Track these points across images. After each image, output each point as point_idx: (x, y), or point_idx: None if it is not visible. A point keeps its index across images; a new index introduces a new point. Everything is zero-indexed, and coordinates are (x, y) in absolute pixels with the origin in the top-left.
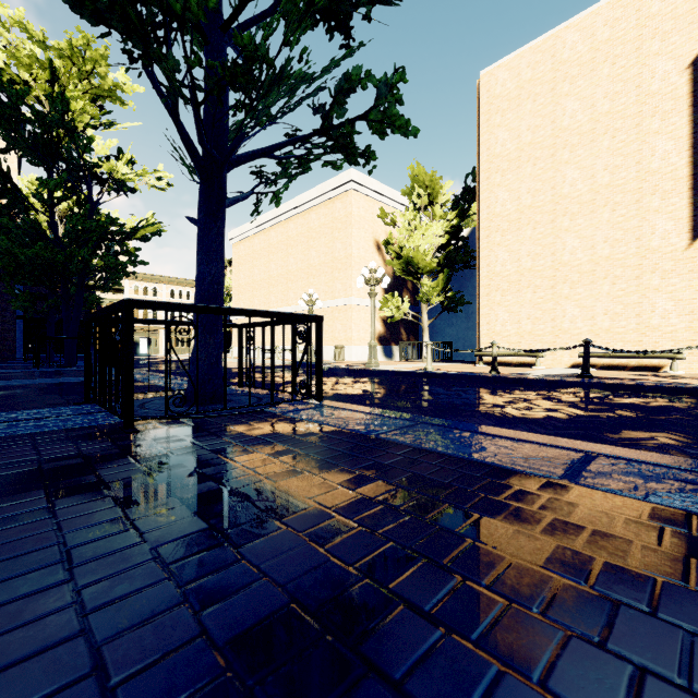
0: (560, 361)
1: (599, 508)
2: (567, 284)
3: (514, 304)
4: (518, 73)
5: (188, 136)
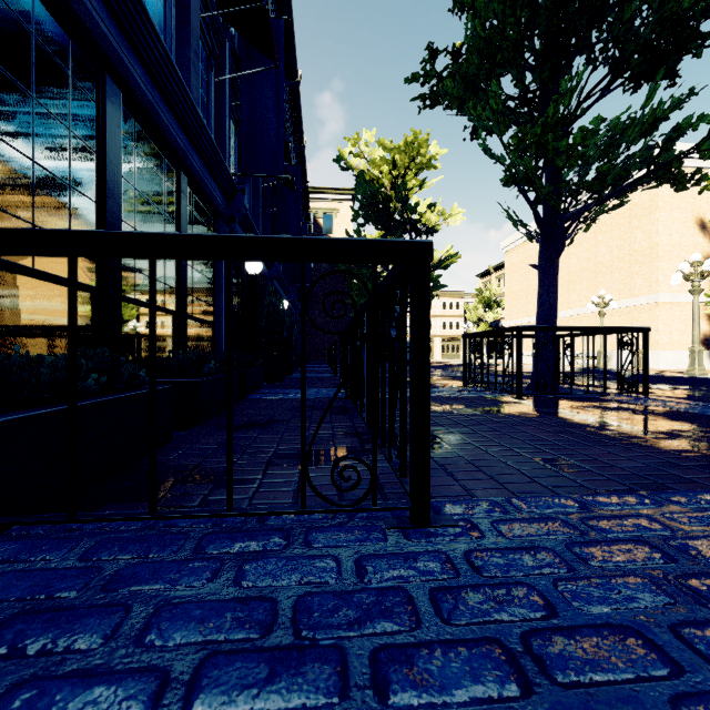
0: None
1: None
2: None
3: None
4: None
5: (539, 216)
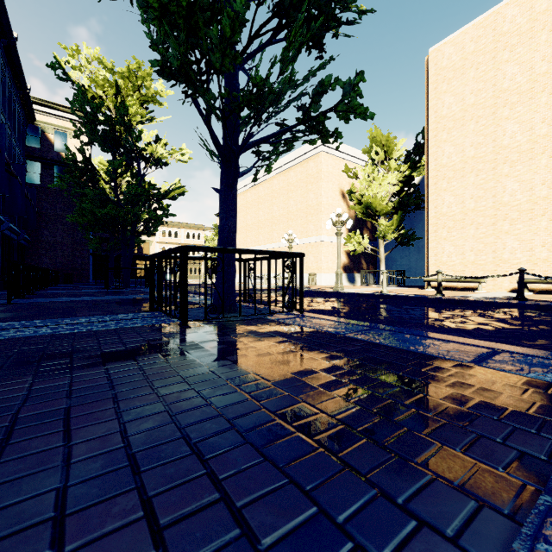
0: (500, 286)
1: (491, 379)
2: (507, 221)
3: (458, 239)
4: (462, 47)
5: (215, 136)
